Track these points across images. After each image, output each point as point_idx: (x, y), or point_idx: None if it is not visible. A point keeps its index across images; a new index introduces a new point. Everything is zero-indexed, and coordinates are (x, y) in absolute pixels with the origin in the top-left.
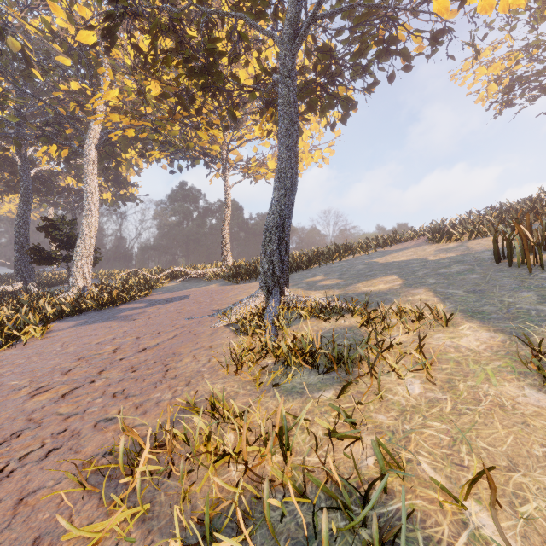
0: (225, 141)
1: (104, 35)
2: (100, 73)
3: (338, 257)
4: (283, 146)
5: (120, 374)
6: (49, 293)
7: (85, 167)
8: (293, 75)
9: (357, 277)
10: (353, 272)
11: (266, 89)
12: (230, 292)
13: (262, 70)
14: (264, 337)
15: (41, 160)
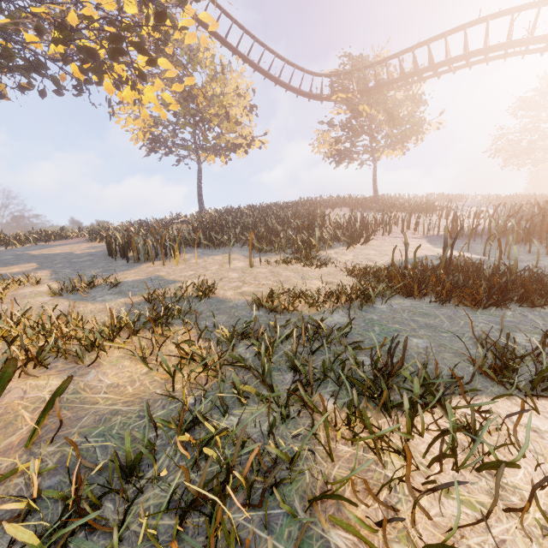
0: None
1: None
2: None
3: None
4: None
5: None
6: None
7: None
8: None
9: None
10: None
11: None
12: None
13: None
14: None
15: None
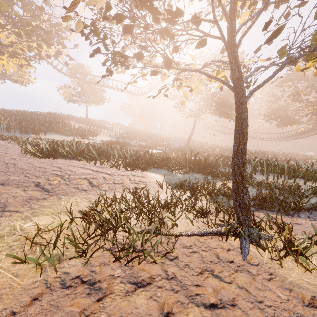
0: None
1: None
2: None
3: None
4: None
5: None
6: None
7: None
8: None
9: None
10: None
11: None
12: None
13: None
14: None
15: None
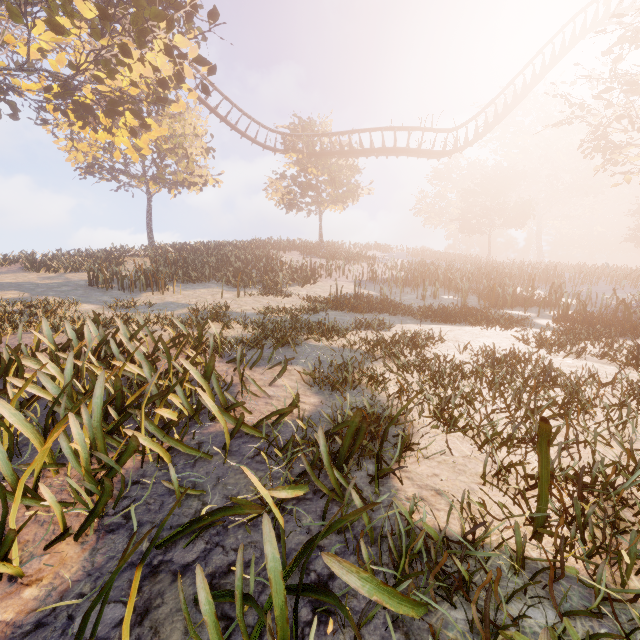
0: None
1: None
2: None
3: None
4: None
5: None
6: None
7: None
8: None
9: None
10: None
11: None
12: None
13: None
14: None
15: None
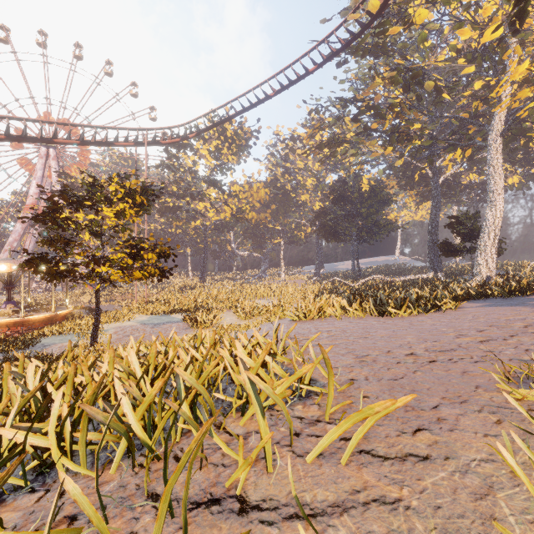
0: None
1: (511, 23)
2: (505, 59)
3: None
4: None
5: (532, 340)
6: (455, 281)
7: (488, 159)
8: None
9: None
10: None
11: None
12: None
13: None
14: None
15: (446, 167)
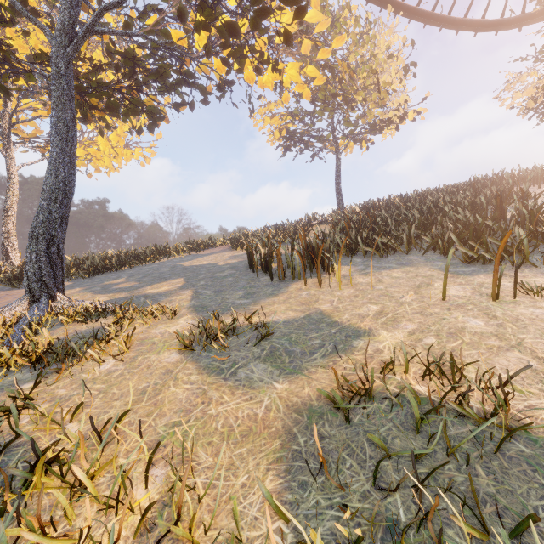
0: (5, 109)
1: None
2: None
3: (152, 259)
4: (55, 147)
5: None
6: None
7: None
8: (69, 78)
9: (153, 280)
10: (155, 275)
11: (48, 75)
12: (1, 299)
13: (42, 52)
14: (0, 346)
15: None
